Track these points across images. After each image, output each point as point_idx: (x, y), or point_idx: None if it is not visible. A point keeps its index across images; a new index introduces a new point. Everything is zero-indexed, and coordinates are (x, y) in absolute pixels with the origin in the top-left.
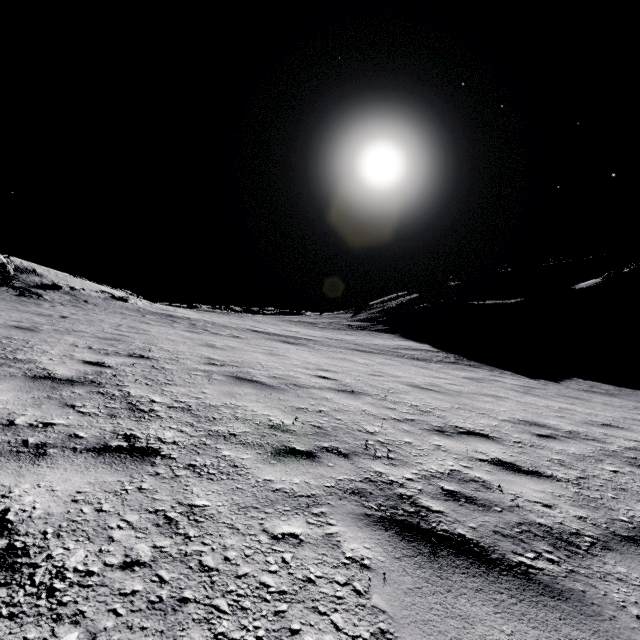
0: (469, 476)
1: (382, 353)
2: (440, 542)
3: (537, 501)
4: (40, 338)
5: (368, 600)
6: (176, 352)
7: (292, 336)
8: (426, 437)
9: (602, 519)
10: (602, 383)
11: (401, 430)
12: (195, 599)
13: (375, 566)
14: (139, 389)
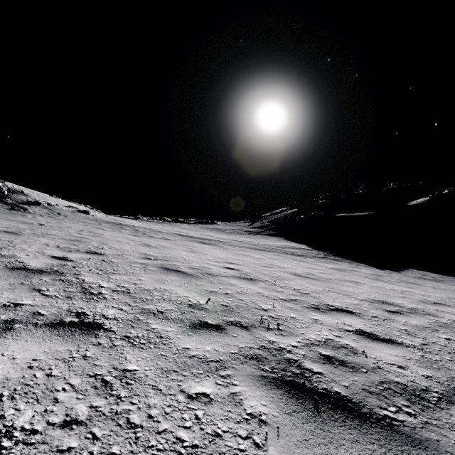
0: (340, 343)
1: (272, 251)
2: (321, 399)
3: (393, 363)
4: (21, 239)
5: (265, 452)
6: (122, 250)
7: (207, 238)
8: (306, 313)
9: (444, 378)
10: (430, 272)
11: (287, 308)
12: (121, 454)
13: (270, 421)
14: (91, 277)
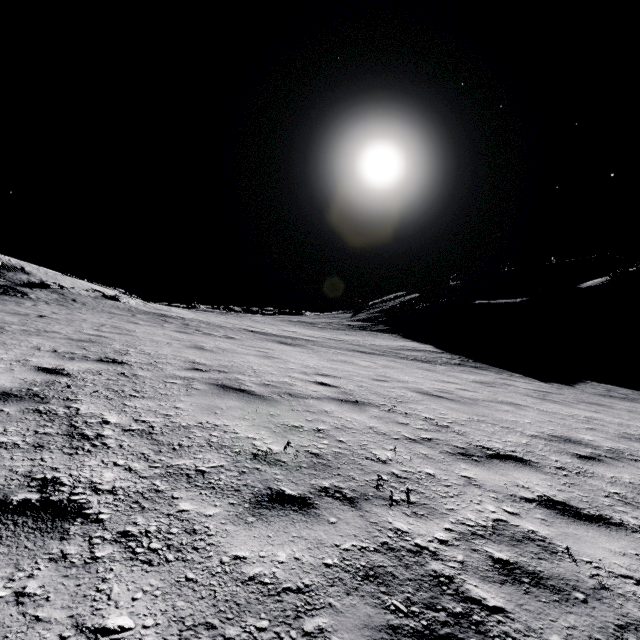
0: (520, 530)
1: (384, 354)
2: None
3: (625, 574)
4: None
5: None
6: (157, 355)
7: (290, 336)
8: (451, 465)
9: None
10: (618, 386)
11: (419, 455)
12: None
13: None
14: (93, 404)
